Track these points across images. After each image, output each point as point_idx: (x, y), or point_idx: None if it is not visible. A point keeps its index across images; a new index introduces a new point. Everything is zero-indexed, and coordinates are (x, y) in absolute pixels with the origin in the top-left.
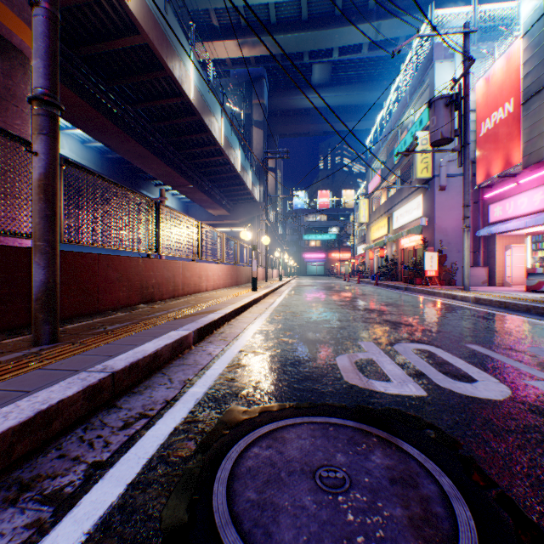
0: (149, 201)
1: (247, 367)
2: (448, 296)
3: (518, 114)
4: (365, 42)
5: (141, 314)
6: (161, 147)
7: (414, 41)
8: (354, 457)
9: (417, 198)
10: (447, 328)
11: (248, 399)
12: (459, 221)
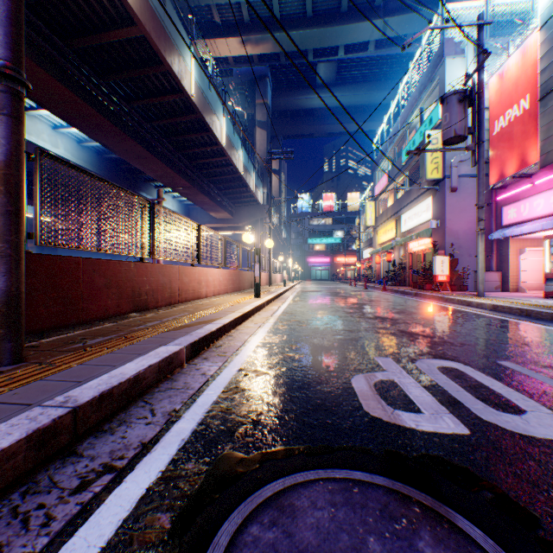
0: (142, 201)
1: (247, 392)
2: (462, 302)
3: (535, 111)
4: (372, 40)
5: (130, 325)
6: (161, 147)
7: (423, 37)
8: (394, 545)
9: (427, 200)
10: (470, 340)
11: (247, 440)
12: (471, 224)
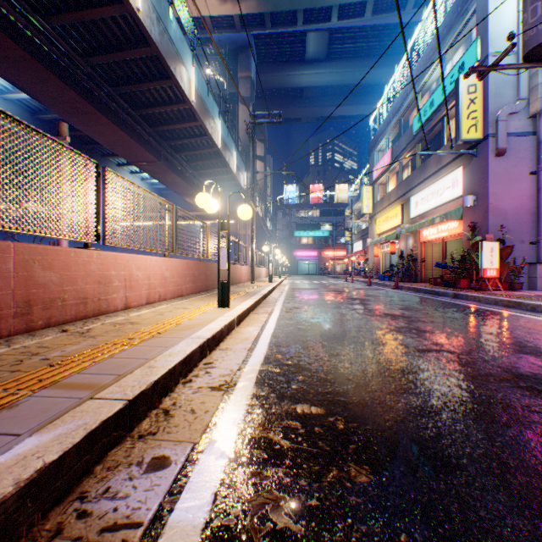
0: None
1: None
2: None
3: None
4: None
5: None
6: (106, 97)
7: None
8: None
9: (453, 172)
10: None
11: None
12: (523, 199)
